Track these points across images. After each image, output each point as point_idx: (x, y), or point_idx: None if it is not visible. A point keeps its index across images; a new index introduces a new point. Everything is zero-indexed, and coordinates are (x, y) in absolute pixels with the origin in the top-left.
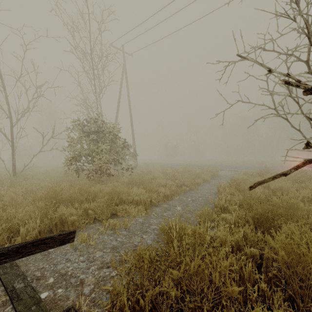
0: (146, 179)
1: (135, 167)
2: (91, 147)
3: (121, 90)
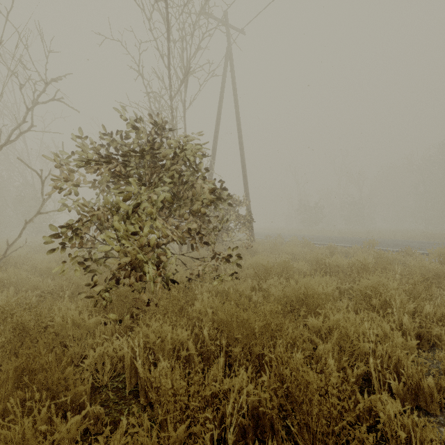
0: (279, 294)
1: (248, 246)
2: (105, 197)
3: (223, 97)
